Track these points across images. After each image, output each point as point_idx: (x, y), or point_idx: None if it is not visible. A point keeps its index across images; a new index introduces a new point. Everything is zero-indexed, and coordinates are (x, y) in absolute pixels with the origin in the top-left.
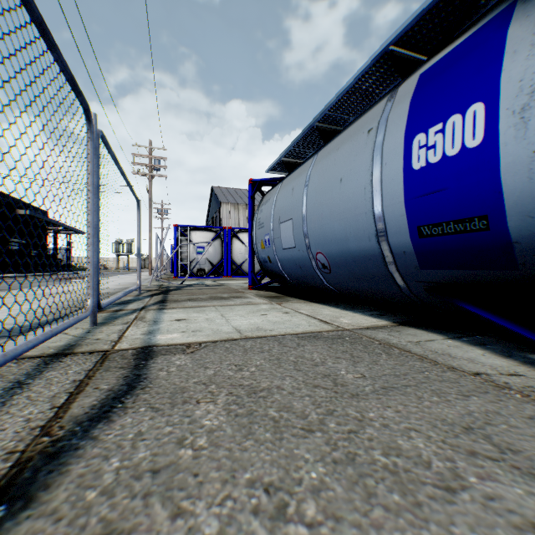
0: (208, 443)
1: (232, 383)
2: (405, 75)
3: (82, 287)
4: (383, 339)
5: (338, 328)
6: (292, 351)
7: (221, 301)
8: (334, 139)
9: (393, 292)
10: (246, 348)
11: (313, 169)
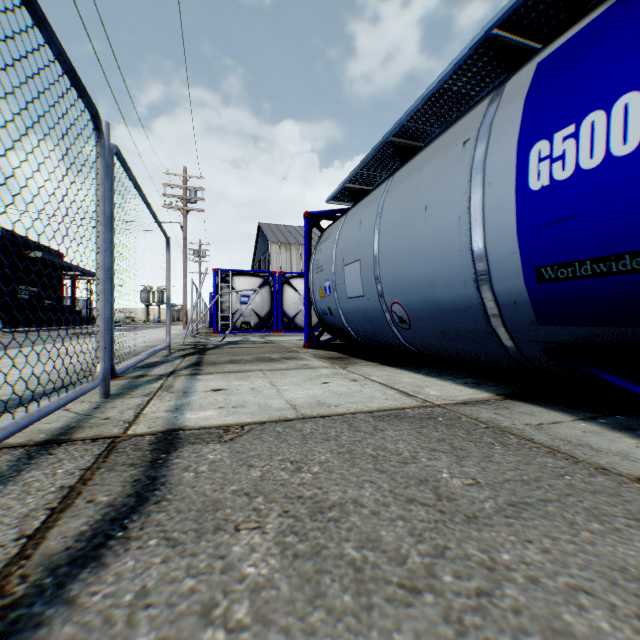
0: (251, 615)
1: (288, 493)
2: (512, 68)
3: (88, 348)
4: (489, 421)
5: (425, 404)
6: (369, 439)
7: (271, 363)
8: (415, 156)
9: (495, 355)
10: (304, 433)
11: (388, 196)
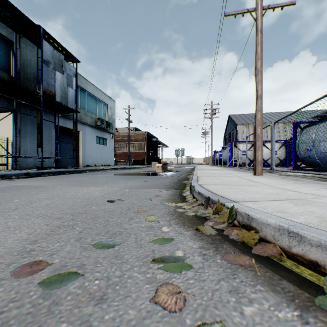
0: None
1: None
2: None
3: (276, 163)
4: None
5: None
6: None
7: None
8: None
9: None
10: None
11: None
